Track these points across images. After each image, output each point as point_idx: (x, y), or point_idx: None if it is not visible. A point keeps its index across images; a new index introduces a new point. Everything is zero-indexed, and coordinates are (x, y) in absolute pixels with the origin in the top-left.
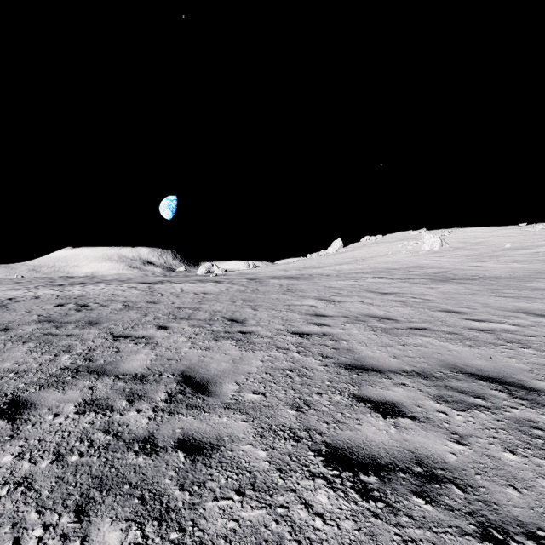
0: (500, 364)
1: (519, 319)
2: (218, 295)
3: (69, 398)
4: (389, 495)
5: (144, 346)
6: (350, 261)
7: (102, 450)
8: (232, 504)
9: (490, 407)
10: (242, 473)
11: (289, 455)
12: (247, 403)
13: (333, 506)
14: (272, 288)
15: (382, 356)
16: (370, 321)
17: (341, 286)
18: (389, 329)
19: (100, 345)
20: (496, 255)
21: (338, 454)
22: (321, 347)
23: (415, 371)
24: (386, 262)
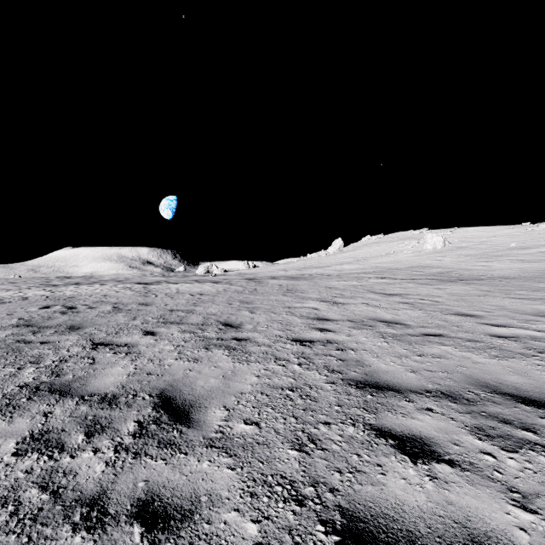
0: (539, 380)
1: (542, 324)
2: (214, 296)
3: (13, 429)
4: None
5: (124, 356)
6: (351, 261)
7: (28, 522)
8: None
9: None
10: None
11: (290, 531)
12: (236, 438)
13: None
14: (271, 288)
15: (398, 370)
16: (378, 326)
17: (344, 287)
18: (401, 336)
19: (74, 355)
20: (501, 255)
21: (359, 529)
22: (326, 358)
23: (441, 391)
24: (388, 262)
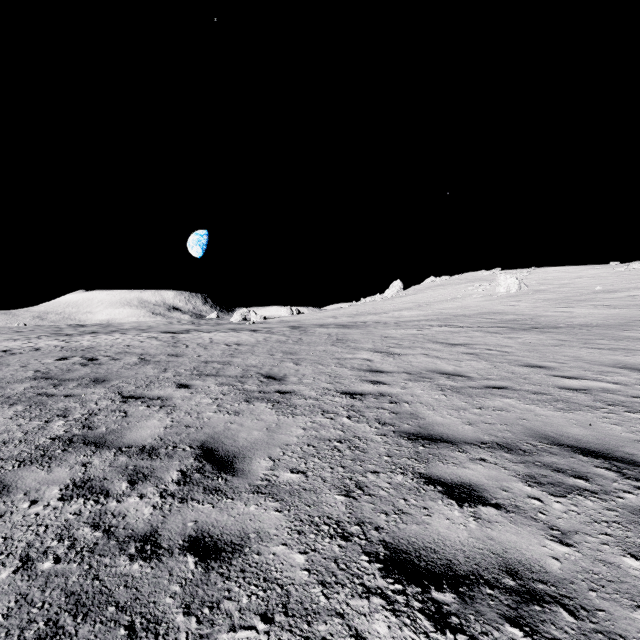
0: (602, 432)
1: (619, 376)
2: (254, 346)
3: (54, 478)
4: (473, 622)
5: (158, 409)
6: (411, 307)
7: (86, 553)
8: (254, 637)
9: (597, 491)
10: (271, 588)
11: (336, 560)
12: (282, 485)
13: (395, 639)
14: (318, 338)
15: (454, 422)
16: (437, 378)
17: (402, 336)
18: (461, 389)
19: (104, 408)
20: (584, 299)
21: (401, 559)
22: (377, 411)
23: (497, 442)
24: (454, 308)
